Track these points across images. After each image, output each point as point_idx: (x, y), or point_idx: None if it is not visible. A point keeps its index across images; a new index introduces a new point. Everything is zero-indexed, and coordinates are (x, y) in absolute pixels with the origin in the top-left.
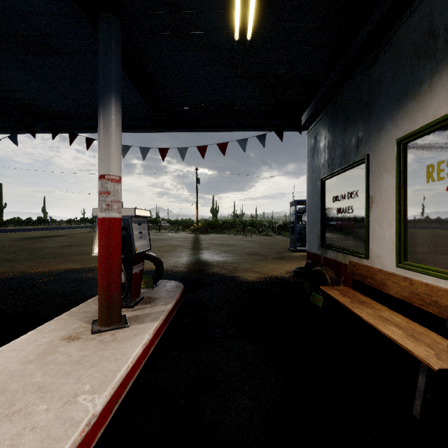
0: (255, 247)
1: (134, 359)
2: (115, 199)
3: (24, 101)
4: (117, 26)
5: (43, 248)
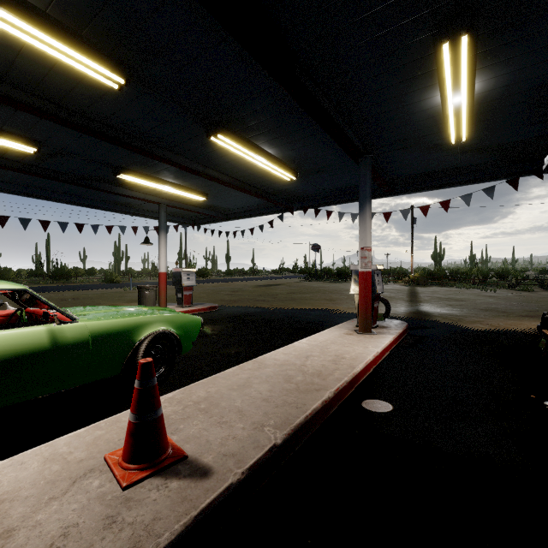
0: (495, 303)
1: (387, 344)
2: (369, 261)
3: (293, 195)
4: (370, 161)
5: (277, 294)
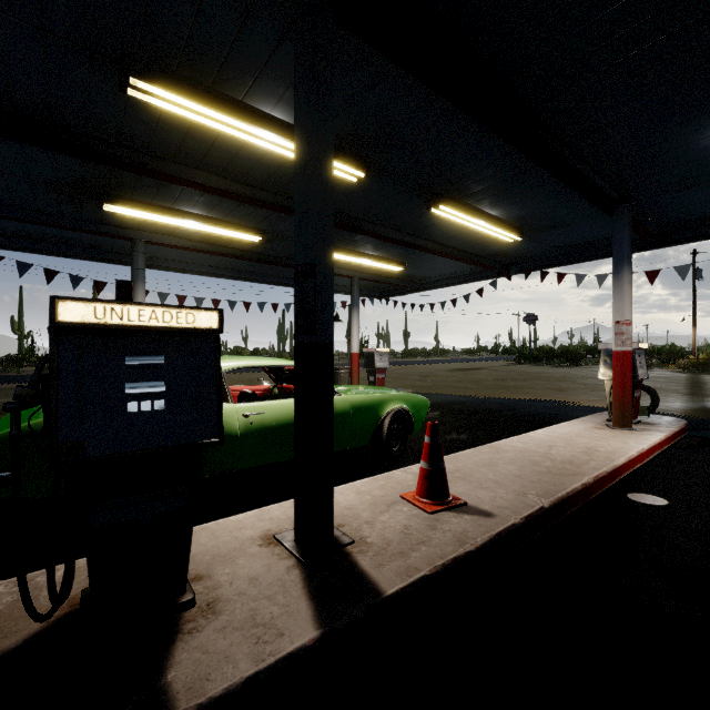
0: None
1: (656, 442)
2: (628, 338)
3: (511, 256)
4: (629, 212)
5: (480, 380)
